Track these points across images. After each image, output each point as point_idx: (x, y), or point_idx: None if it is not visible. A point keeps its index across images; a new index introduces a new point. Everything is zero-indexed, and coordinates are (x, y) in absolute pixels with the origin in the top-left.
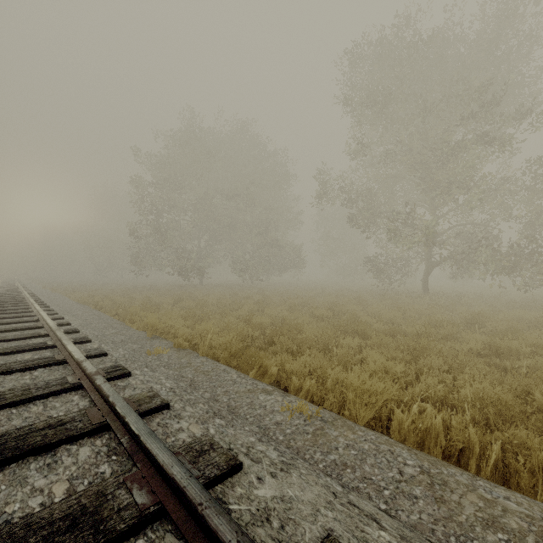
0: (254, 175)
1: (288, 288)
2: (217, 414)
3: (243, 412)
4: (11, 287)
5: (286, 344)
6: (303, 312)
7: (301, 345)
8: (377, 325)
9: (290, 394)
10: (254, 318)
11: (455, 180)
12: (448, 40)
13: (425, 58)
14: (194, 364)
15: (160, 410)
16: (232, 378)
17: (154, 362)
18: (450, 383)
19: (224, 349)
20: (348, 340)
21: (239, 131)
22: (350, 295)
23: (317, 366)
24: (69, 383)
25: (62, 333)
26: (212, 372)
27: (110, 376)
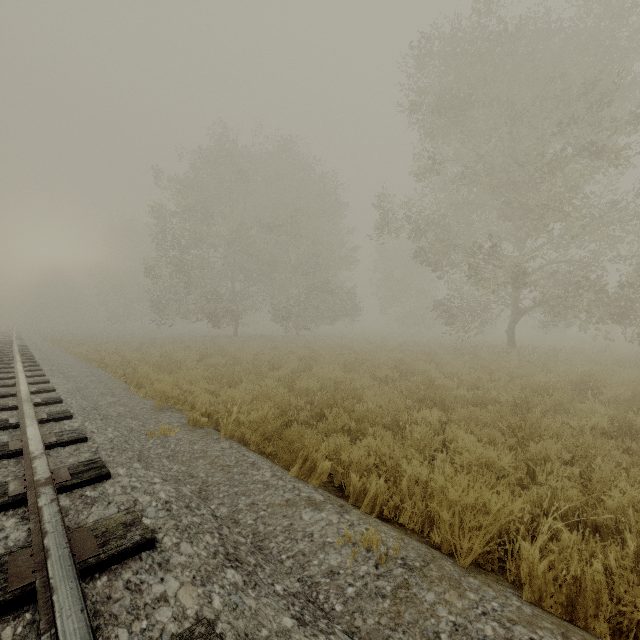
0: (300, 203)
1: (340, 340)
2: (232, 557)
3: (277, 548)
4: (4, 339)
5: (341, 420)
6: (361, 372)
7: (361, 420)
8: (459, 391)
9: (350, 509)
10: (298, 381)
11: (551, 205)
12: (541, 31)
13: (513, 54)
14: (211, 453)
15: (138, 551)
16: (264, 479)
17: (155, 450)
18: (576, 480)
19: (255, 430)
20: (424, 413)
21: (282, 149)
22: (419, 350)
23: (386, 456)
24: (8, 494)
25: (31, 406)
26: (235, 468)
27: (77, 480)
